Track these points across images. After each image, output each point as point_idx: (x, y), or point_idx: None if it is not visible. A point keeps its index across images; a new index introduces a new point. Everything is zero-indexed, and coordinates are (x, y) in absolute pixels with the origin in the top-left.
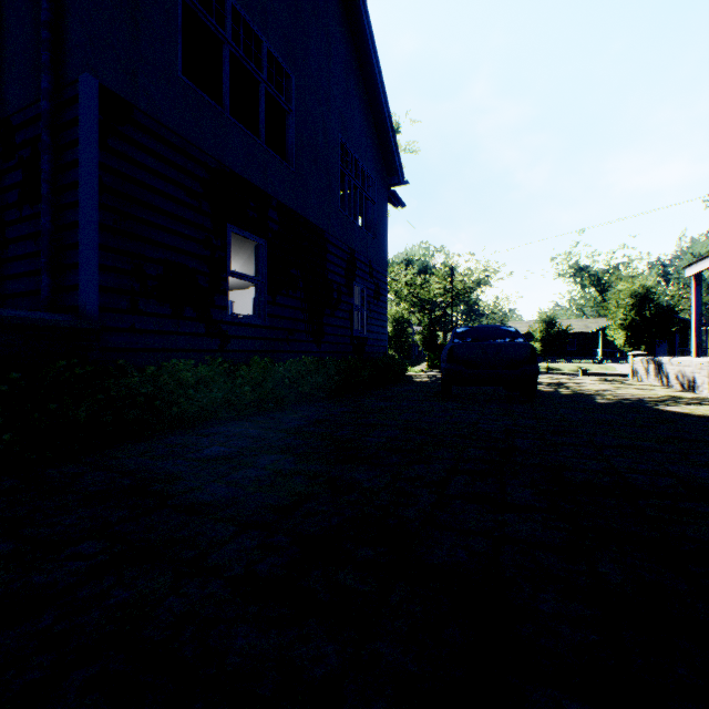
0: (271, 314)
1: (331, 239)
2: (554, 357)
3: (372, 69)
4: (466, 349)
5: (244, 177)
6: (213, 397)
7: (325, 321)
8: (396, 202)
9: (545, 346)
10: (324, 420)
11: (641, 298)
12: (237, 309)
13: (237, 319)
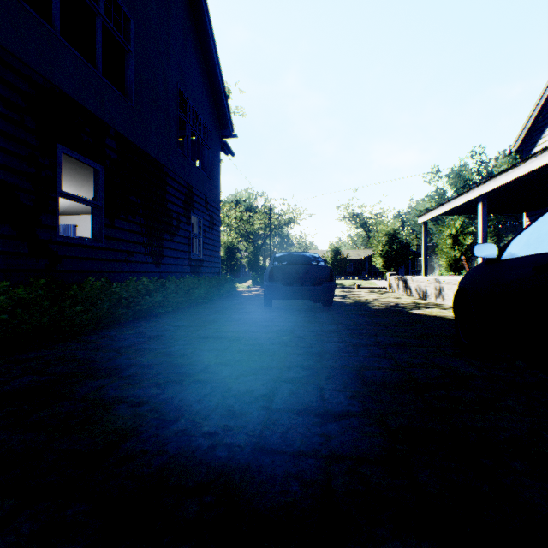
0: (109, 236)
1: (171, 174)
2: (339, 276)
3: (208, 36)
4: (284, 270)
5: (77, 101)
6: (34, 319)
7: (164, 245)
8: (227, 151)
9: (334, 268)
10: (159, 335)
11: (392, 237)
12: (80, 232)
13: (69, 240)
